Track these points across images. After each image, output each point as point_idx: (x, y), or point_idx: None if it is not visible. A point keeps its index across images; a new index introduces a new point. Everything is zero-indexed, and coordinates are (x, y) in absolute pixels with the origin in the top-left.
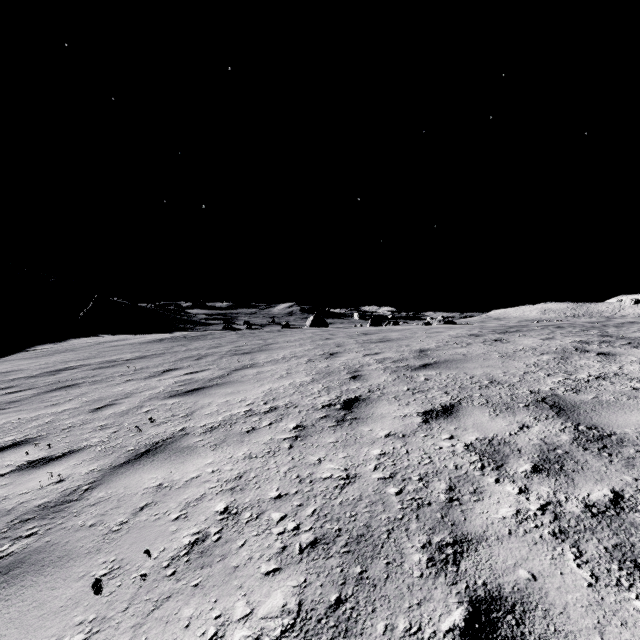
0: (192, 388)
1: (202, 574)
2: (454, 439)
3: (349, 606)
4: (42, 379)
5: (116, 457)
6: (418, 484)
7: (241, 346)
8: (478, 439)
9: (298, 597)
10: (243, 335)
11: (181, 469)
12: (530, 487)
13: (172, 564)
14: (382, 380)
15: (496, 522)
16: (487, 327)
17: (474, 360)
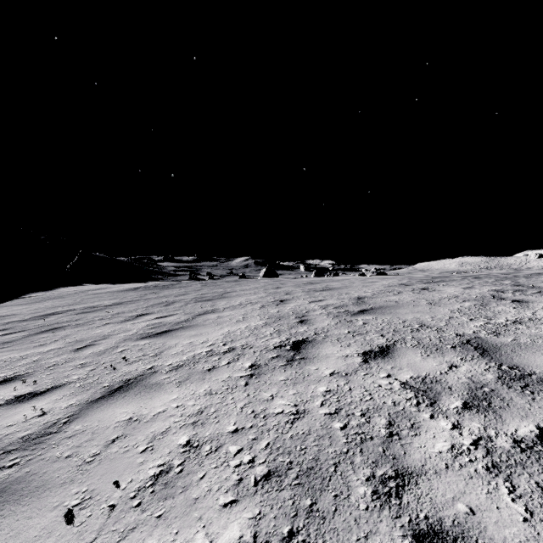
0: (161, 331)
1: (165, 505)
2: (391, 377)
3: (301, 539)
4: (33, 322)
5: (93, 393)
6: (361, 419)
7: (204, 294)
8: (412, 377)
9: (253, 529)
10: (206, 284)
11: (149, 404)
12: (462, 423)
13: (138, 495)
14: (326, 324)
15: (433, 456)
16: (414, 278)
17: (405, 306)
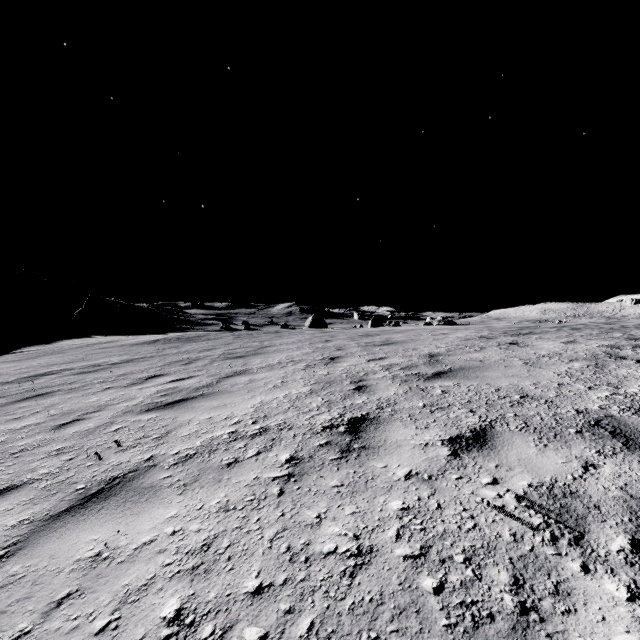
0: (174, 399)
1: None
2: (499, 485)
3: None
4: (17, 386)
5: (58, 500)
6: (465, 571)
7: (235, 349)
8: (532, 486)
9: None
10: (239, 336)
11: (133, 526)
12: None
13: None
14: (392, 392)
15: None
16: (495, 328)
17: (494, 368)
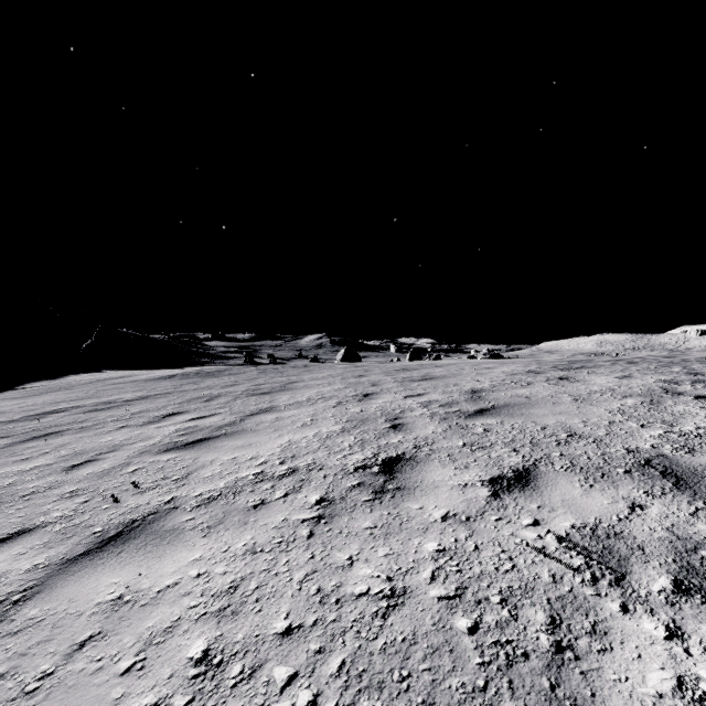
0: (195, 439)
1: None
2: (540, 526)
3: None
4: (22, 424)
5: (75, 544)
6: (501, 611)
7: (260, 384)
8: (575, 527)
9: None
10: (264, 371)
11: (155, 569)
12: (683, 625)
13: None
14: (430, 431)
15: (649, 705)
16: (545, 362)
17: (541, 404)
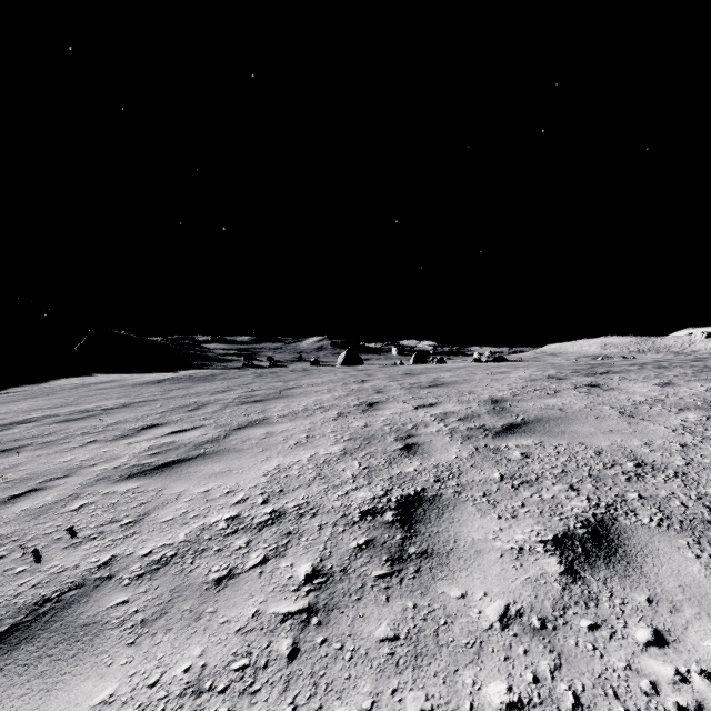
0: (166, 461)
1: None
2: (671, 647)
3: None
4: None
5: None
6: None
7: (254, 391)
8: None
9: None
10: (260, 375)
11: None
12: None
13: None
14: (453, 455)
15: None
16: (561, 366)
17: (582, 419)
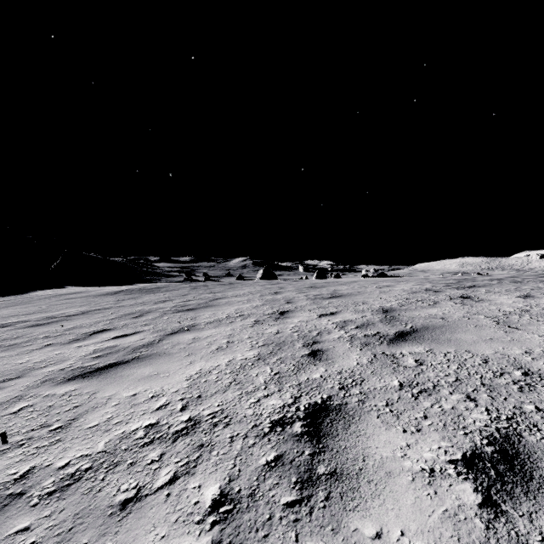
0: (105, 363)
1: None
2: None
3: None
4: None
5: None
6: None
7: (188, 300)
8: None
9: None
10: (195, 288)
11: None
12: None
13: None
14: (354, 362)
15: None
16: (434, 280)
17: (463, 327)
